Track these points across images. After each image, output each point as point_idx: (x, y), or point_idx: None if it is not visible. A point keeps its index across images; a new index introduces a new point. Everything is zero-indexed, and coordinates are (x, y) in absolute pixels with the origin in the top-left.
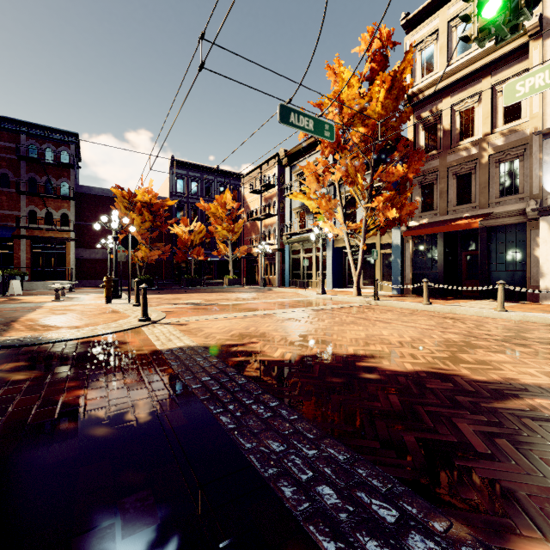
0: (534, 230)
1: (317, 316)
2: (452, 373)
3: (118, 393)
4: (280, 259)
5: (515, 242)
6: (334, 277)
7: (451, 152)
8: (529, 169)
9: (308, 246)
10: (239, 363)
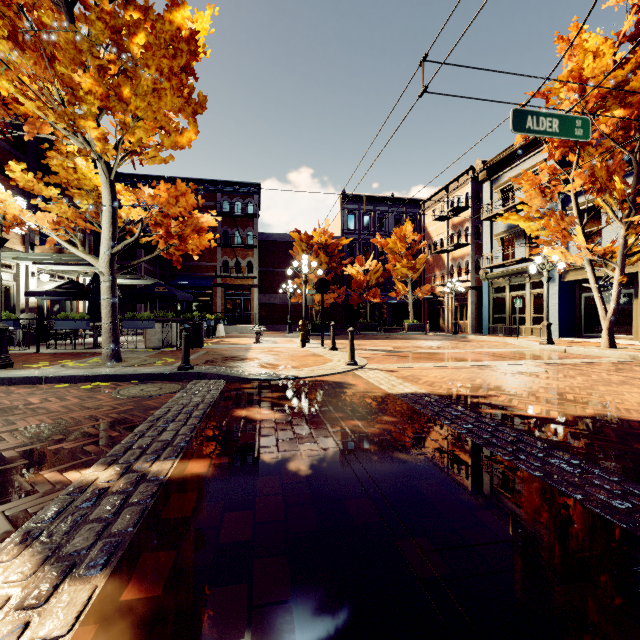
0: None
1: (559, 372)
2: None
3: (388, 427)
4: (474, 299)
5: None
6: (561, 322)
7: None
8: None
9: (517, 281)
10: (493, 415)
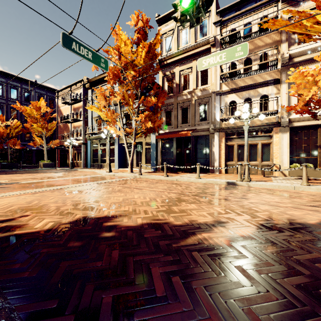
0: (212, 139)
1: (97, 188)
2: (164, 222)
3: None
4: (85, 149)
5: (205, 144)
6: (119, 161)
7: (179, 95)
8: (211, 109)
9: (103, 142)
10: None
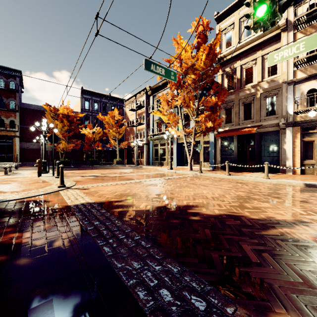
0: (283, 134)
1: (167, 183)
2: (240, 215)
3: (38, 234)
4: (147, 149)
5: (274, 141)
6: (178, 159)
7: (241, 91)
8: (281, 102)
9: (163, 142)
10: (118, 212)
